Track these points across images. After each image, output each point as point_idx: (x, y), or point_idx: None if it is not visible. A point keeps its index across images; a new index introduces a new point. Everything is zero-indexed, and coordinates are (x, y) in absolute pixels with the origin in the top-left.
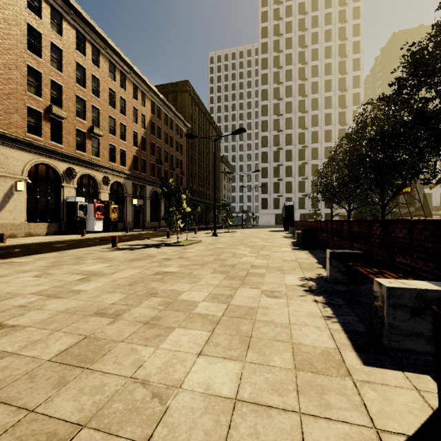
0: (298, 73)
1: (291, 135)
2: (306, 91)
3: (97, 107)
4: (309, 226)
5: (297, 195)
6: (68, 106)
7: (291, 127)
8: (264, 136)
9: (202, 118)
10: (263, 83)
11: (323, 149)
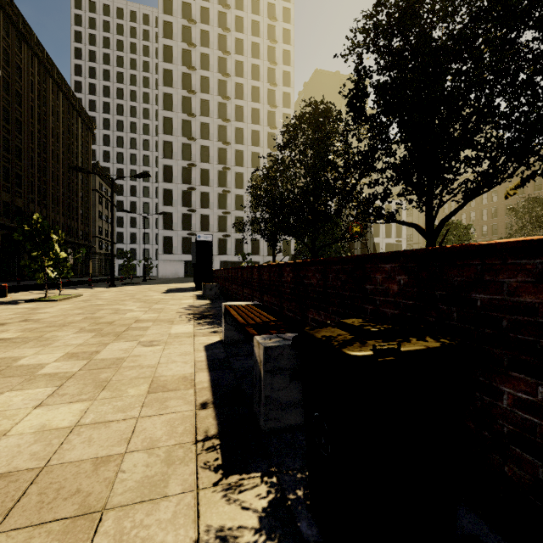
0: (218, 63)
1: (209, 149)
2: (228, 92)
3: None
4: (262, 283)
5: (216, 235)
6: None
7: (208, 137)
8: (168, 141)
9: (42, 76)
10: (166, 59)
11: (250, 177)
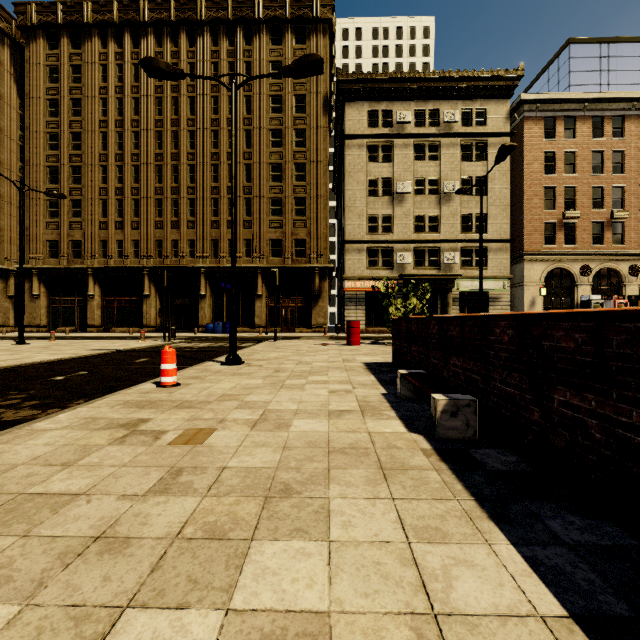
0: None
1: None
2: None
3: (620, 185)
4: None
5: None
6: (582, 203)
7: None
8: None
9: None
10: None
11: None
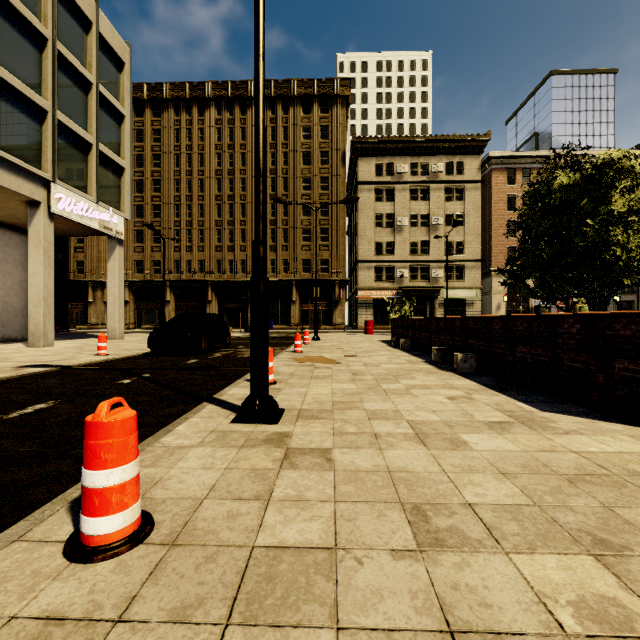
0: None
1: None
2: None
3: None
4: None
5: None
6: None
7: None
8: None
9: None
10: None
11: None
